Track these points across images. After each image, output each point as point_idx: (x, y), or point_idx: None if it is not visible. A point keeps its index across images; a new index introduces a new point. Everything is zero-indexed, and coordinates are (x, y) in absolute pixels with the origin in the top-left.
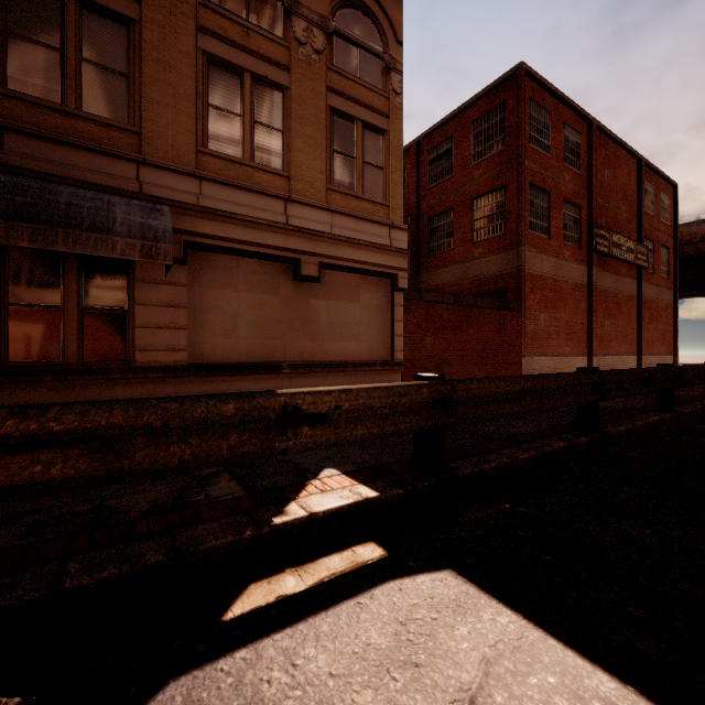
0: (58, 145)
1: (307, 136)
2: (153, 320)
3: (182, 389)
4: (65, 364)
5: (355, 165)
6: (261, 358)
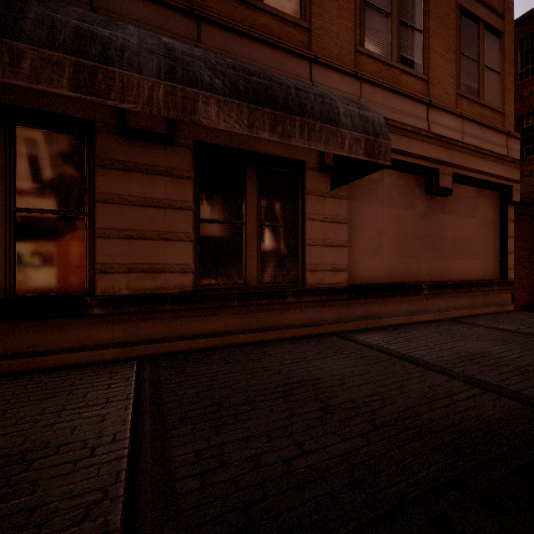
0: (245, 40)
1: (441, 36)
2: (320, 236)
3: (342, 313)
4: (246, 286)
5: (477, 69)
6: (400, 278)
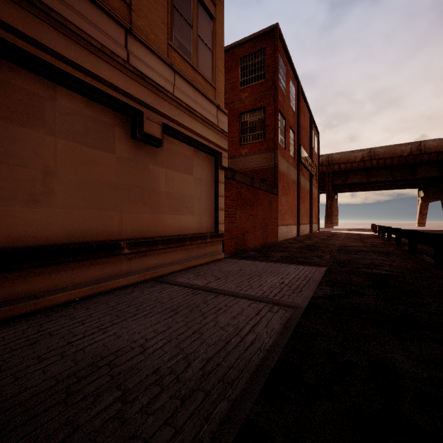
0: None
1: None
2: None
3: None
4: None
5: (191, 34)
6: (90, 236)
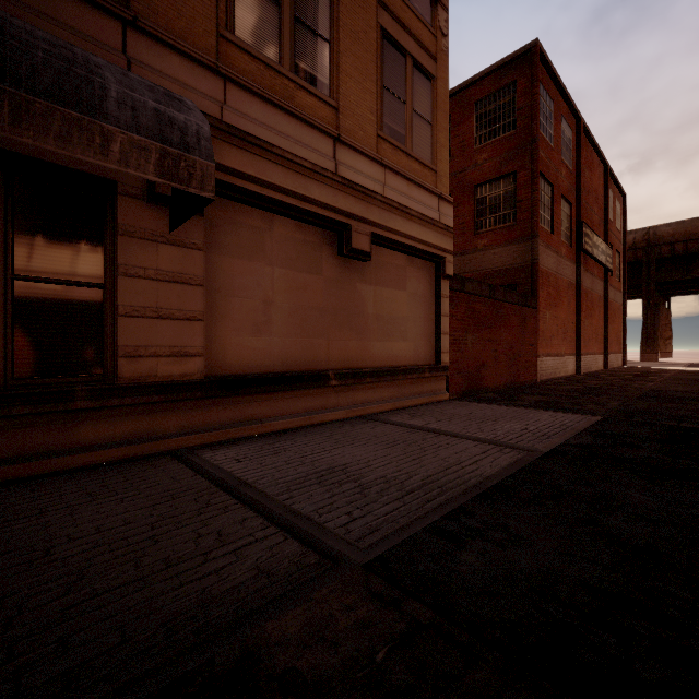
0: None
1: (357, 57)
2: (149, 303)
3: (194, 419)
4: None
5: (405, 112)
6: (300, 365)
